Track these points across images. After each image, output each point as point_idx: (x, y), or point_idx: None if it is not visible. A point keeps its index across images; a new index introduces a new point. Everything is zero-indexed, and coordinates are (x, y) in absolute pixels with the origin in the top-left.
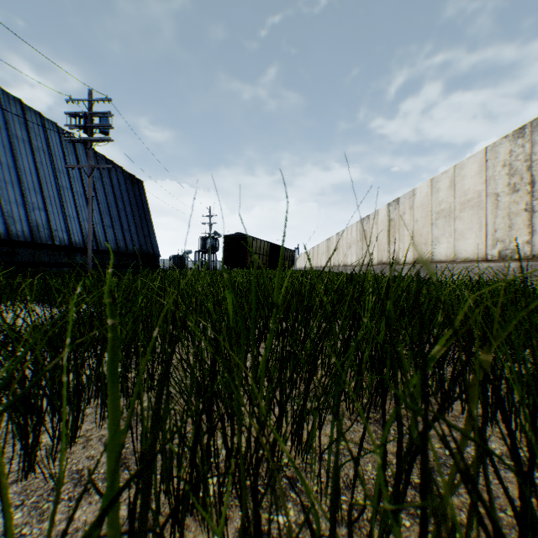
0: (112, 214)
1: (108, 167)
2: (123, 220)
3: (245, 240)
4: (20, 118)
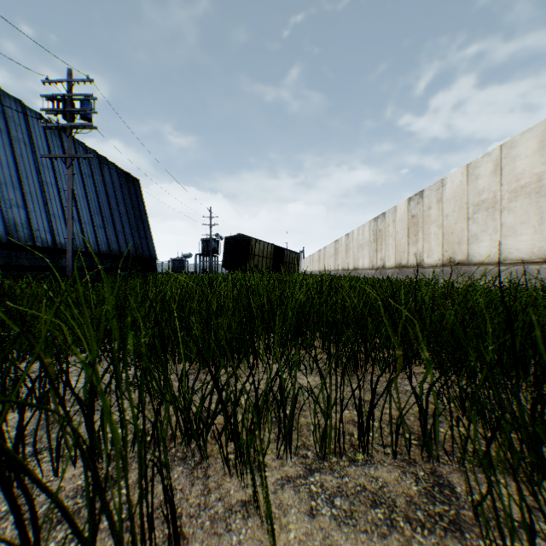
0: (103, 214)
1: (99, 164)
2: (116, 221)
3: (248, 242)
4: None
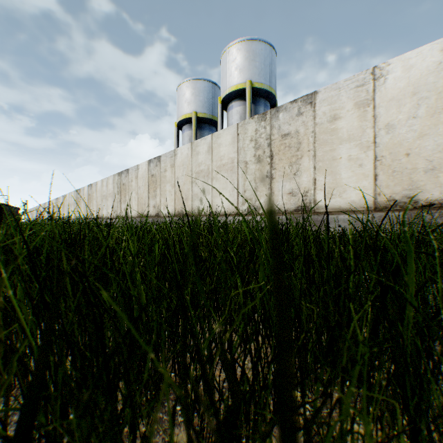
0: None
1: None
2: None
3: None
4: None
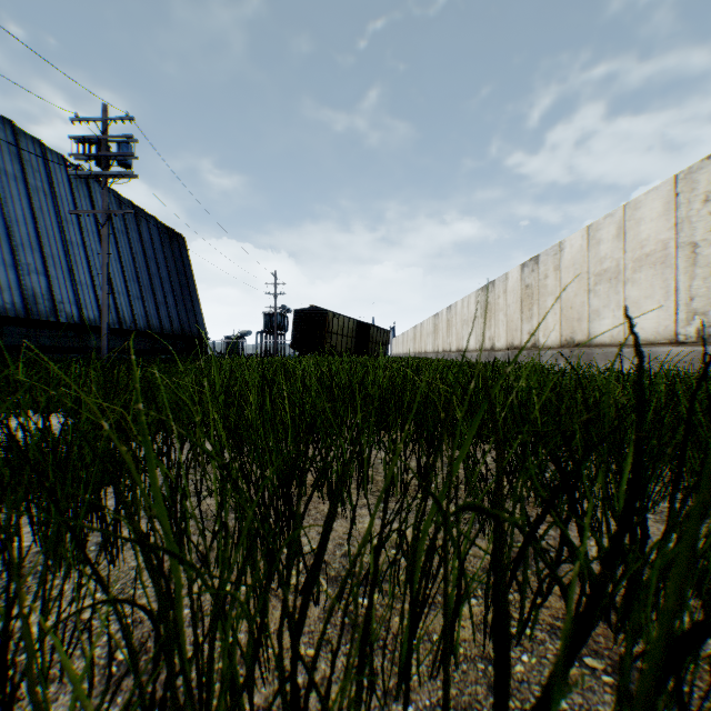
0: (141, 281)
1: (136, 217)
2: (156, 289)
3: (323, 317)
4: (11, 146)
